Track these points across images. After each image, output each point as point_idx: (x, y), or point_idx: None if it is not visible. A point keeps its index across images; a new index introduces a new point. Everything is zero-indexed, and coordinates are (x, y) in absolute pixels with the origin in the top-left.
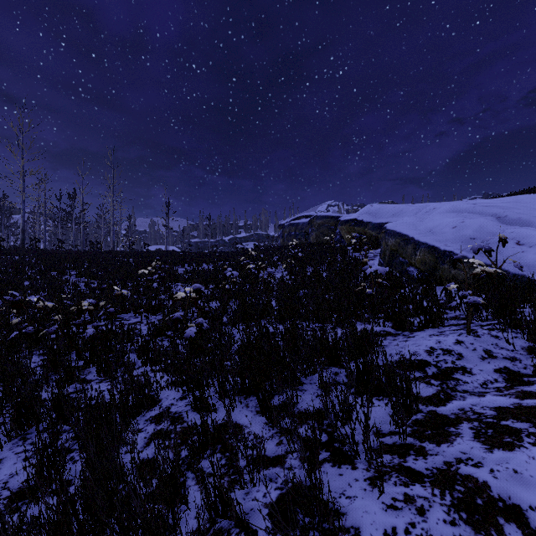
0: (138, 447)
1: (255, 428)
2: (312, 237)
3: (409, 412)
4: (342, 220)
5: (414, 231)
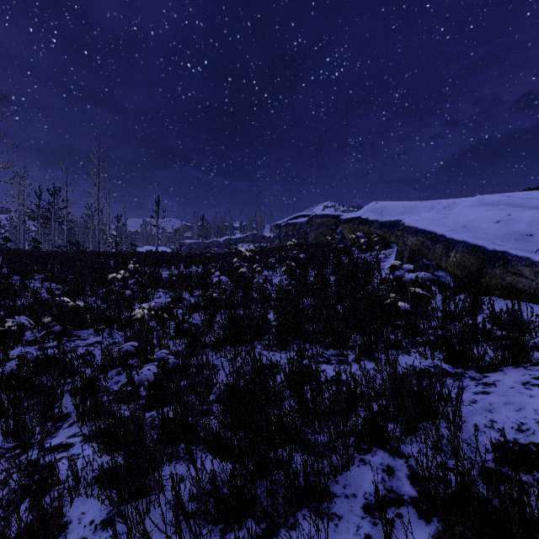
0: None
1: None
2: (311, 237)
3: None
4: (344, 219)
5: (443, 227)
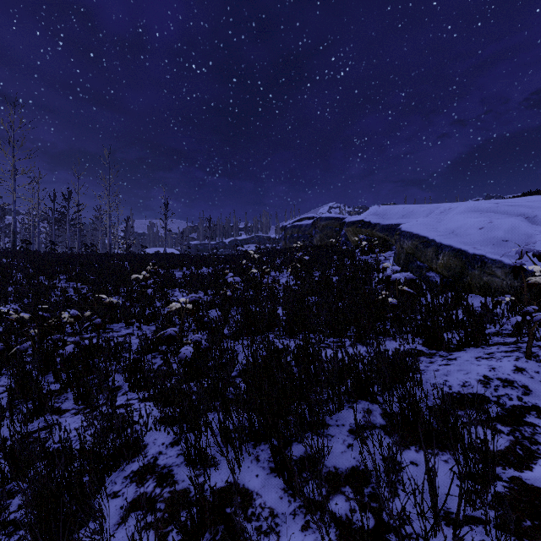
0: (111, 524)
1: (270, 497)
2: (316, 239)
3: (487, 483)
4: (348, 222)
5: (434, 233)
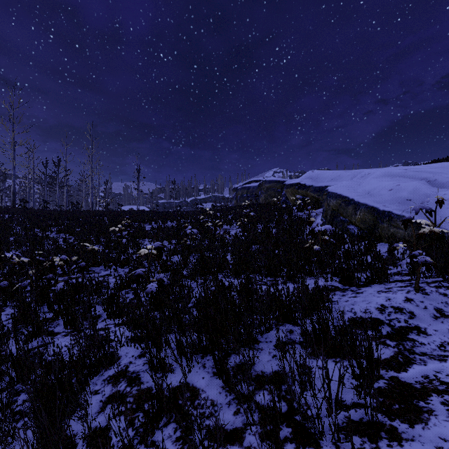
0: (93, 412)
1: (212, 393)
2: (261, 198)
3: (371, 380)
4: (287, 184)
5: (354, 193)
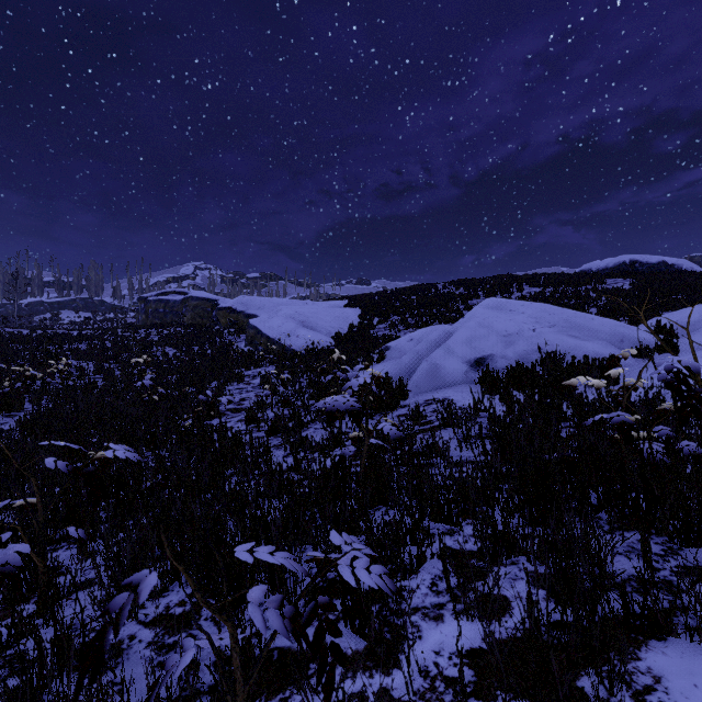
0: None
1: None
2: (187, 317)
3: (242, 381)
4: (219, 307)
5: (263, 327)
